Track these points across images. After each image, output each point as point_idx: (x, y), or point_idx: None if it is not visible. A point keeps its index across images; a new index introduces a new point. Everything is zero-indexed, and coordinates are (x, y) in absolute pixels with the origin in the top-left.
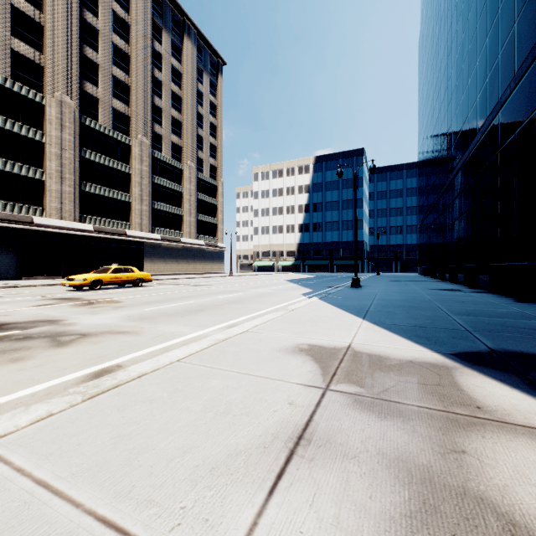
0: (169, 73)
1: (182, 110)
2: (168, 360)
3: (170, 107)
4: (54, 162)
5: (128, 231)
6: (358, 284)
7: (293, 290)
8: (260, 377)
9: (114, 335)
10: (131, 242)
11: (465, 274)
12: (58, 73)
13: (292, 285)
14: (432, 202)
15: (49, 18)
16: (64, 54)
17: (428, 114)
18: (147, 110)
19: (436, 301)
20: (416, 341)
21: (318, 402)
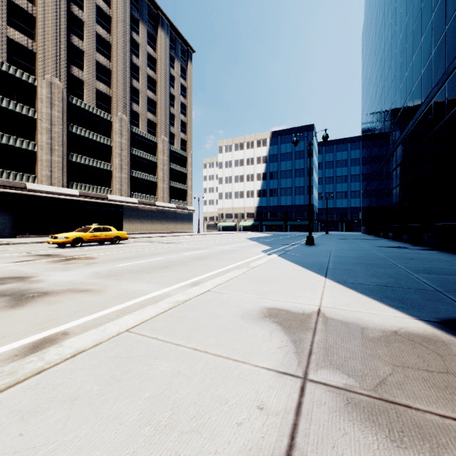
0: (145, 59)
1: (157, 91)
2: (116, 330)
3: (146, 89)
4: (44, 135)
5: (109, 196)
6: (312, 242)
7: (253, 247)
8: (219, 357)
9: (75, 294)
10: (112, 205)
11: (409, 233)
12: (48, 58)
13: (252, 242)
14: (376, 169)
15: (41, 10)
16: (54, 41)
17: (371, 92)
18: (126, 91)
19: (390, 259)
20: (390, 304)
21: (298, 405)
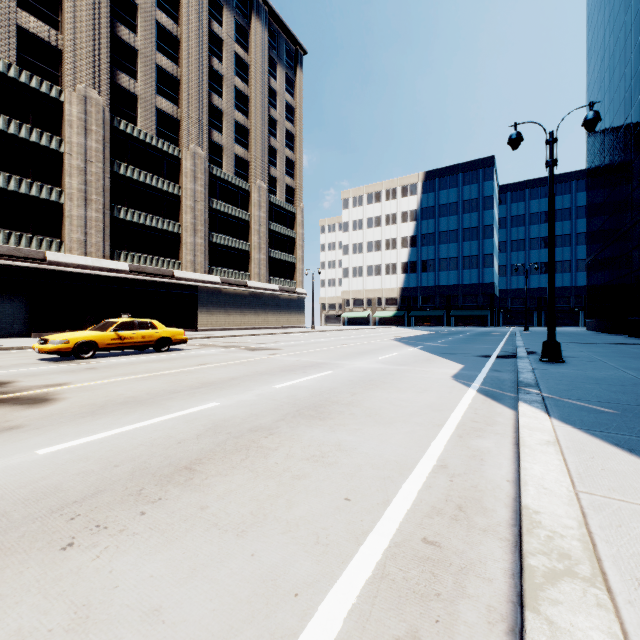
0: (232, 64)
1: (250, 112)
2: None
3: (233, 109)
4: (75, 178)
5: (177, 272)
6: (557, 354)
7: (423, 363)
8: None
9: None
10: (180, 286)
11: None
12: (81, 58)
13: (411, 350)
14: (634, 214)
15: None
16: (90, 33)
17: (620, 78)
18: (203, 112)
19: None
20: None
21: None
